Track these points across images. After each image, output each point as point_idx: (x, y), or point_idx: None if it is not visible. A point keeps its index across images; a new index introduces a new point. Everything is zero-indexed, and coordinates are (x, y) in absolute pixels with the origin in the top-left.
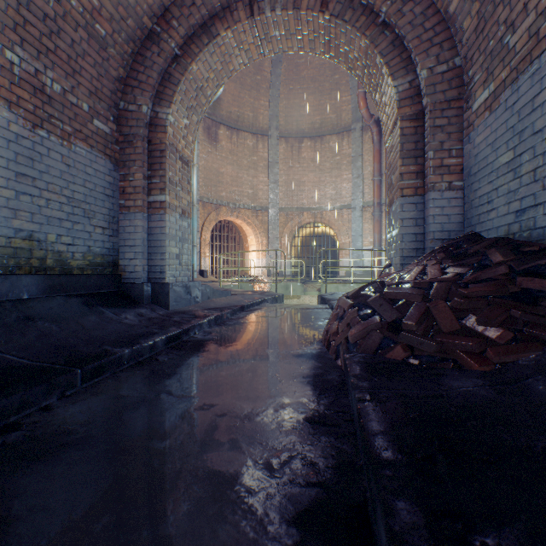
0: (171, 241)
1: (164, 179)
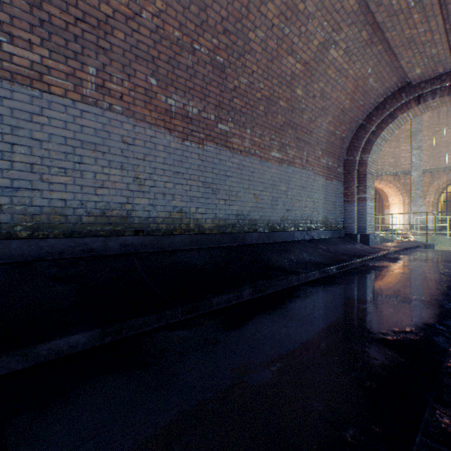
0: (367, 215)
1: (365, 187)
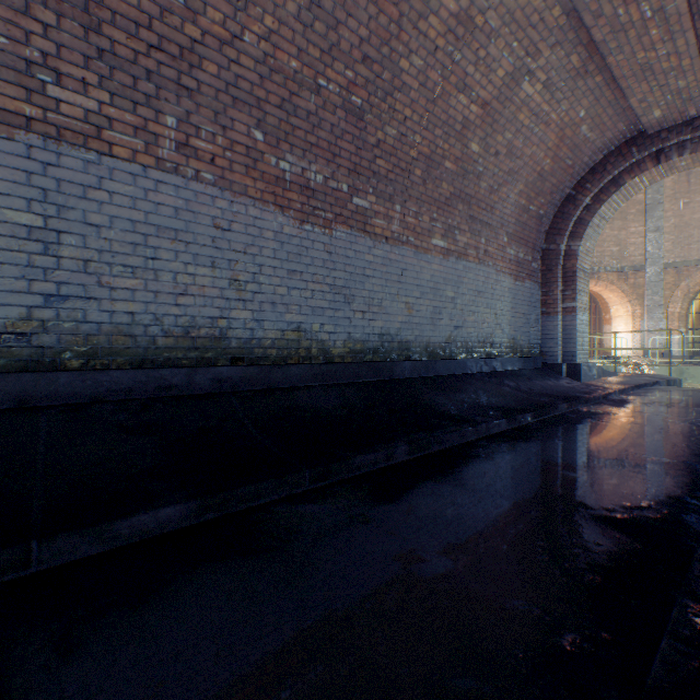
0: (578, 334)
1: (574, 291)
